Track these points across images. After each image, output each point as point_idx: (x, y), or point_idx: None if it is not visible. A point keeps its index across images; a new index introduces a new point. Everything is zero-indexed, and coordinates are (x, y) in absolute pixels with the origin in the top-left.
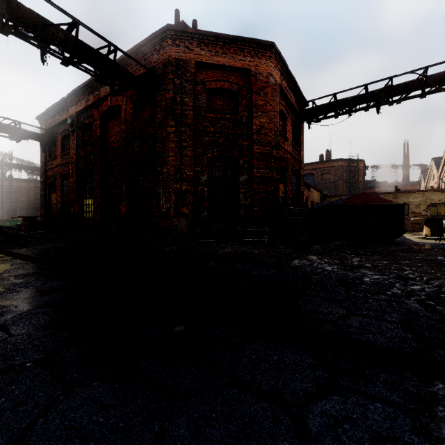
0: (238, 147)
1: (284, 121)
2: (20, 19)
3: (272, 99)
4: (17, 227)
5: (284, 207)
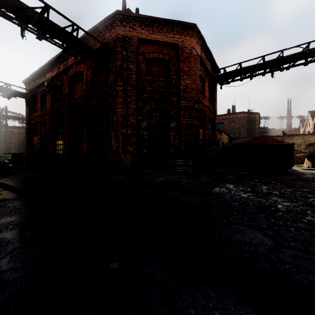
0: (169, 102)
1: (203, 83)
2: (4, 3)
3: (194, 66)
4: (8, 160)
5: (204, 146)
